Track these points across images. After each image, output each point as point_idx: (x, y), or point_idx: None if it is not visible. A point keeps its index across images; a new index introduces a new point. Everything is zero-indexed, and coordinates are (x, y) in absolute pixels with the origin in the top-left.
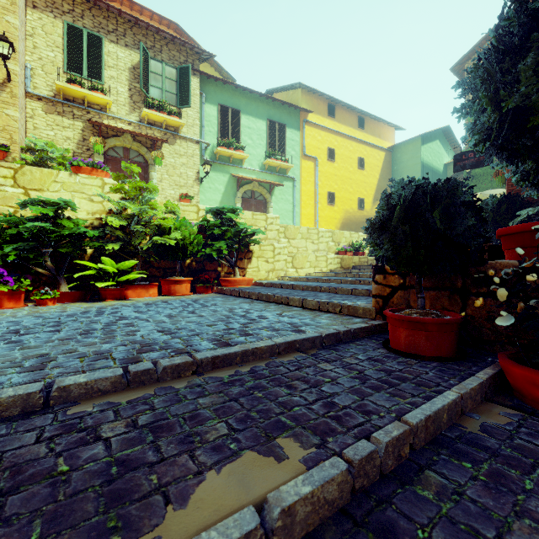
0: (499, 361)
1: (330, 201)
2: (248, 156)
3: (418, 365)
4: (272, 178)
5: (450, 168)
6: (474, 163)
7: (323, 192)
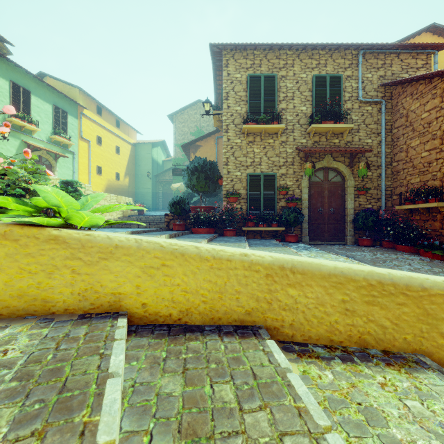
0: (191, 229)
1: (99, 172)
2: (40, 130)
3: (180, 231)
4: (57, 149)
5: (165, 163)
6: (180, 174)
7: (94, 165)
